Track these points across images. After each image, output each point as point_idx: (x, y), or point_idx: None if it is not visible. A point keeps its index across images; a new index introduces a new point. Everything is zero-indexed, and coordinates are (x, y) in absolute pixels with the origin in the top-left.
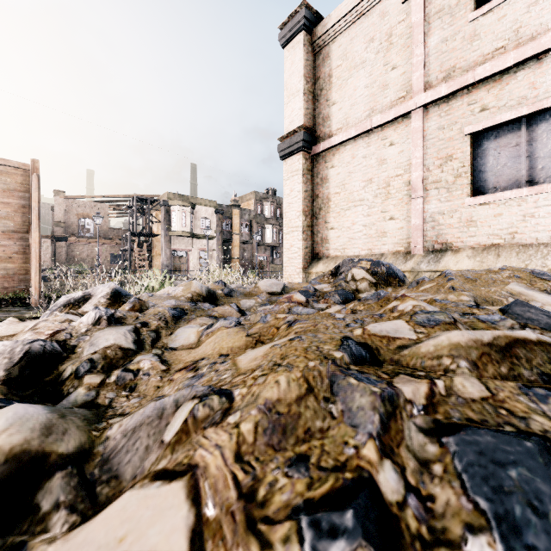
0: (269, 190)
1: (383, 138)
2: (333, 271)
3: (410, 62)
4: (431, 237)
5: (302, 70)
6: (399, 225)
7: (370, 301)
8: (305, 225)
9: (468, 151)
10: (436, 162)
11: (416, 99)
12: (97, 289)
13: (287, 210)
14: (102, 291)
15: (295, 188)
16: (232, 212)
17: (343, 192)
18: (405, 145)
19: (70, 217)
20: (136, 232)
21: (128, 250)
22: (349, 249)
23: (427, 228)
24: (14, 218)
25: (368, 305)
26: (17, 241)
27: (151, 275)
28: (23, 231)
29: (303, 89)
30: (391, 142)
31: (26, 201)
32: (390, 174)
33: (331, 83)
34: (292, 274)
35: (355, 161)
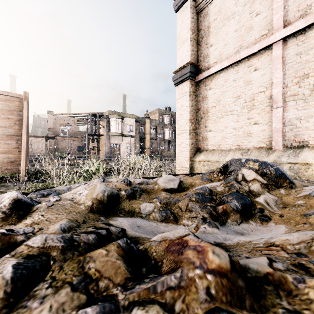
0: (166, 108)
1: (249, 65)
2: (222, 169)
3: (271, 8)
4: (290, 137)
5: (189, 25)
6: (262, 128)
7: None
8: (191, 129)
9: None
10: (294, 80)
11: (277, 34)
12: (2, 197)
13: (178, 119)
14: (3, 201)
15: (184, 104)
16: (145, 121)
17: (218, 106)
18: (267, 70)
19: (56, 125)
20: (91, 134)
21: (86, 144)
22: (222, 145)
23: (286, 130)
24: (13, 127)
25: None
26: (15, 141)
27: (91, 163)
28: (19, 135)
29: (190, 37)
30: (255, 68)
31: (20, 116)
32: (254, 91)
33: (209, 31)
34: (182, 161)
35: (227, 84)
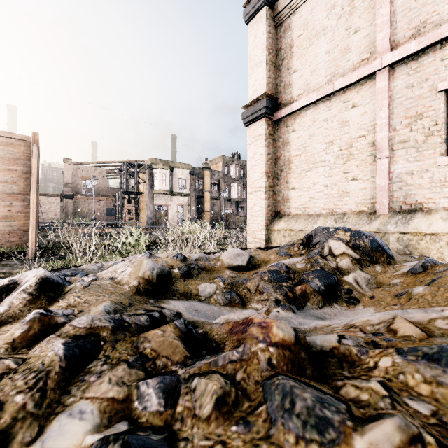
0: (234, 154)
1: (345, 100)
2: (304, 241)
3: (374, 23)
4: (398, 197)
5: (265, 42)
6: (363, 186)
7: (442, 376)
8: (267, 186)
9: (442, 109)
10: (404, 121)
11: (381, 59)
12: (25, 276)
13: (250, 172)
14: (27, 280)
15: (258, 151)
16: (204, 173)
17: (304, 154)
18: (369, 106)
19: (76, 179)
20: (126, 191)
21: (120, 206)
22: (310, 208)
23: (393, 188)
24: (18, 182)
25: (443, 387)
26: (21, 202)
27: (128, 233)
28: (26, 193)
29: (265, 59)
30: (353, 104)
31: (28, 167)
32: (352, 135)
33: (292, 52)
34: (255, 230)
35: (316, 124)
